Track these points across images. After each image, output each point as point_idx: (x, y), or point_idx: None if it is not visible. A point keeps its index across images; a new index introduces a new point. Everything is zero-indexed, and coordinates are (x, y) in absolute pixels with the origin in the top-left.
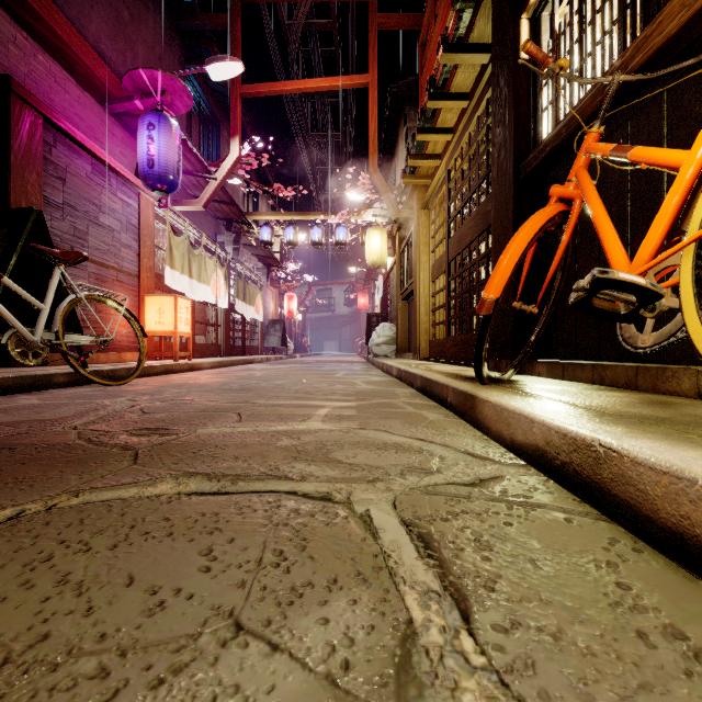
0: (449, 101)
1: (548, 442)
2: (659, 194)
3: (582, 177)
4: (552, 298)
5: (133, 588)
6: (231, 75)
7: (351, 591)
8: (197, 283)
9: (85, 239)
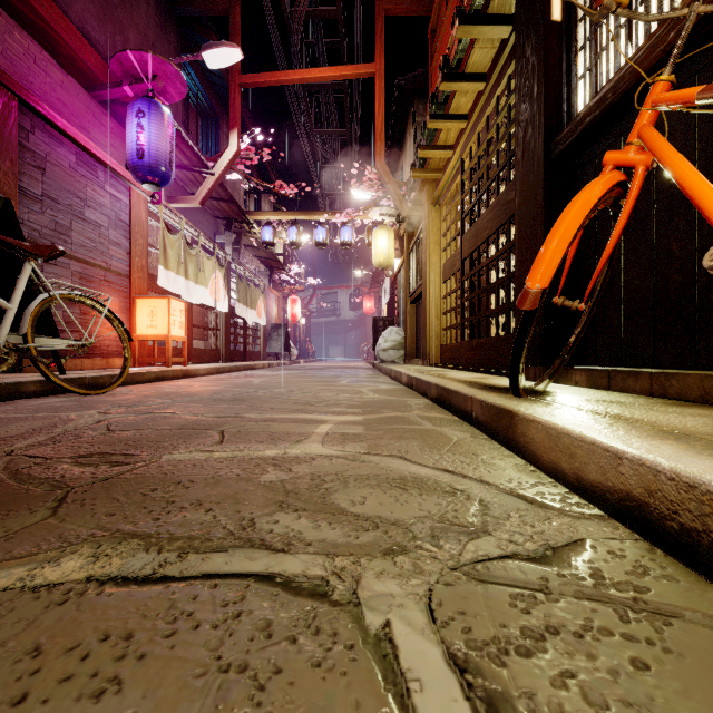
0: (464, 82)
1: (653, 491)
2: None
3: (651, 135)
4: (595, 294)
5: None
6: (229, 62)
7: None
8: (194, 285)
9: (67, 235)
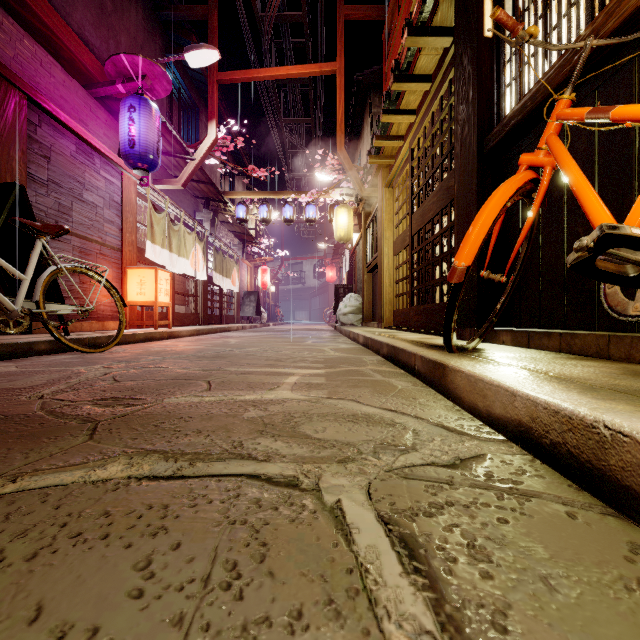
0: (412, 83)
1: (534, 418)
2: (630, 162)
3: (555, 143)
4: (517, 268)
5: (36, 627)
6: (208, 62)
7: (320, 633)
8: (177, 257)
9: (69, 214)
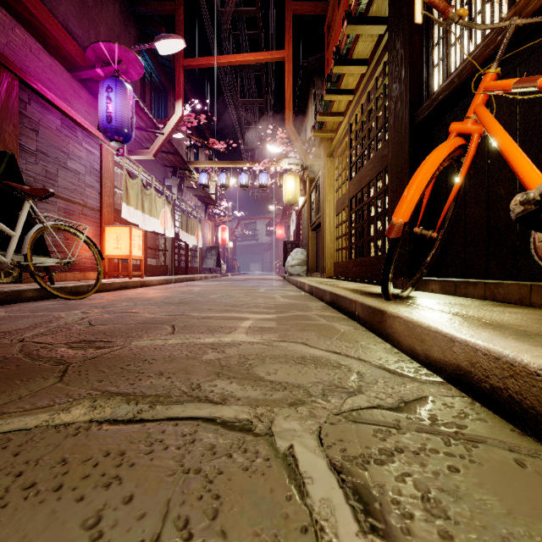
0: (351, 66)
1: (474, 363)
2: None
3: (482, 112)
4: (445, 225)
5: None
6: (175, 50)
7: None
8: (149, 217)
9: (55, 180)
